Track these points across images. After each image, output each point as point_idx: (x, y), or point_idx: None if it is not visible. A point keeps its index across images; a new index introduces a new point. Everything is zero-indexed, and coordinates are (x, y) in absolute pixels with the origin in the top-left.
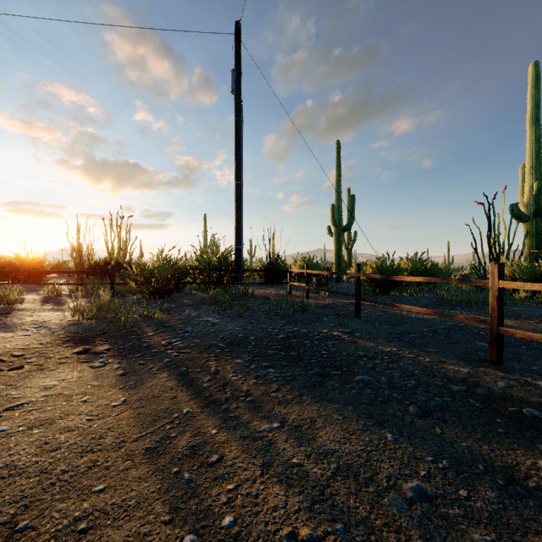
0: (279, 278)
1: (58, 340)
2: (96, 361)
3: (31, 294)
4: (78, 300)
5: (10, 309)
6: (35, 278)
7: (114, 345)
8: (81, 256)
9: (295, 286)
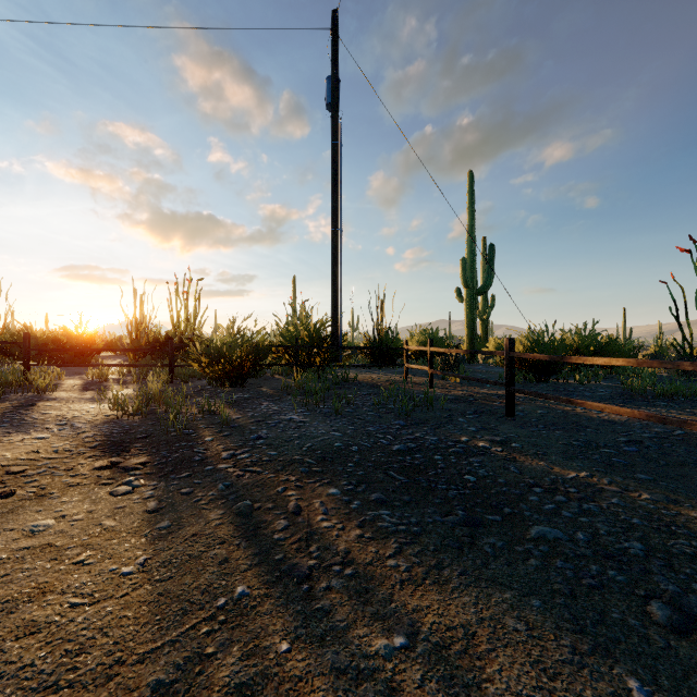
0: (391, 358)
1: (81, 446)
2: (122, 483)
3: (73, 378)
4: (127, 386)
5: (37, 399)
6: (83, 357)
7: (154, 457)
8: (138, 329)
9: (412, 369)
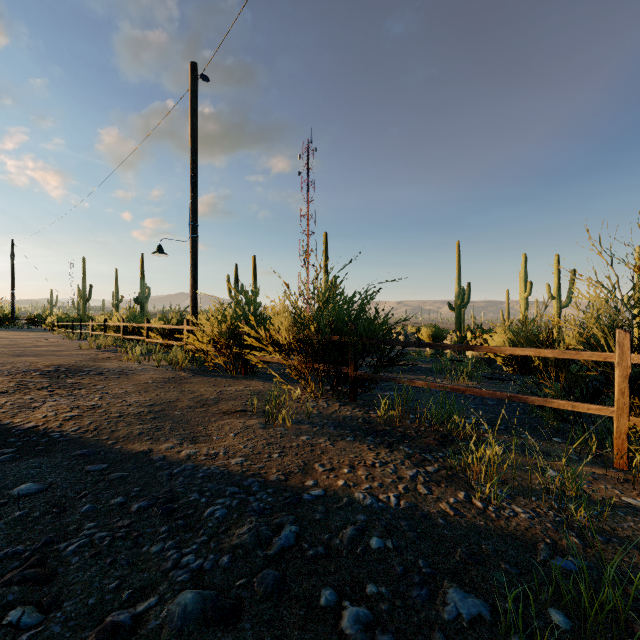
0: (39, 323)
1: None
2: None
3: None
4: None
5: None
6: None
7: None
8: None
9: None
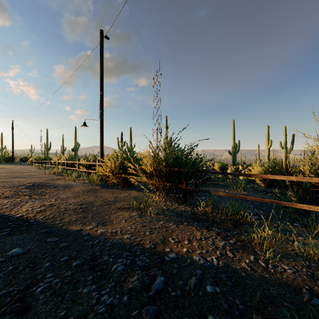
0: (25, 161)
1: None
2: None
3: None
4: None
5: None
6: None
7: None
8: None
9: None
